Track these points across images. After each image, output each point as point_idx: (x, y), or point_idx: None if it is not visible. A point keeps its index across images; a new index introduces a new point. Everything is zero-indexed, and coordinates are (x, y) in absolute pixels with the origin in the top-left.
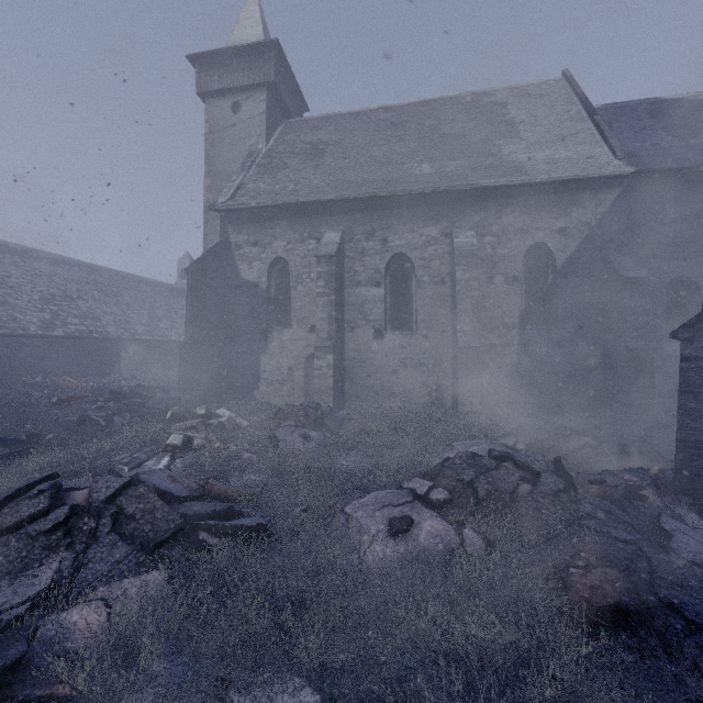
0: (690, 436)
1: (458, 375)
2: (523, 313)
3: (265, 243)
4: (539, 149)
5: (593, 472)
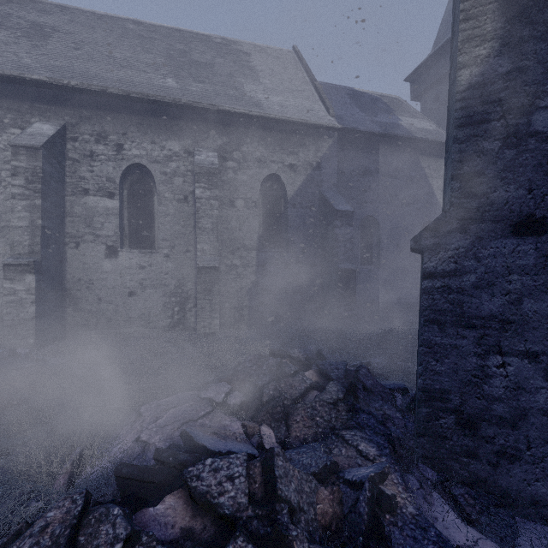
0: (435, 383)
1: (197, 295)
2: (261, 237)
3: None
4: (275, 94)
5: (320, 433)
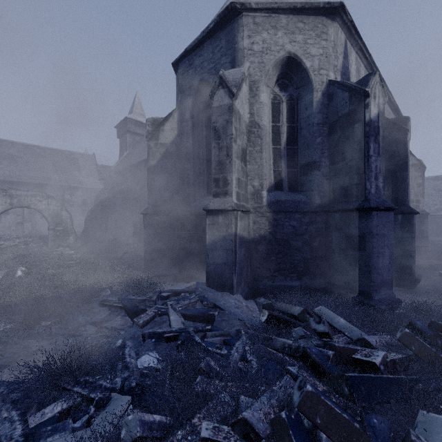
0: None
1: None
2: (81, 213)
3: None
4: (86, 178)
5: None
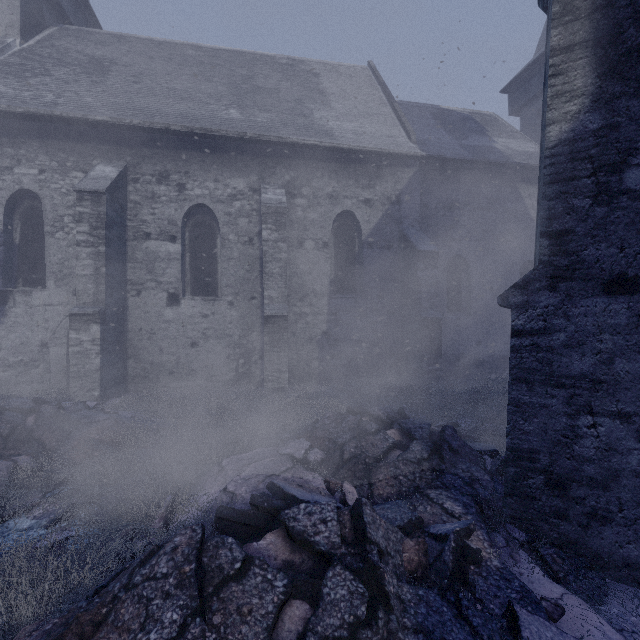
0: (523, 443)
1: (264, 347)
2: (333, 281)
3: (0, 166)
4: (348, 120)
5: (404, 492)
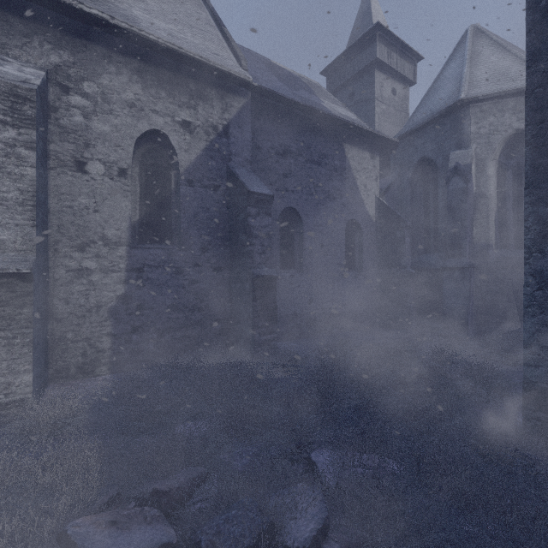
0: None
1: None
2: (137, 226)
3: None
4: (163, 20)
5: None
